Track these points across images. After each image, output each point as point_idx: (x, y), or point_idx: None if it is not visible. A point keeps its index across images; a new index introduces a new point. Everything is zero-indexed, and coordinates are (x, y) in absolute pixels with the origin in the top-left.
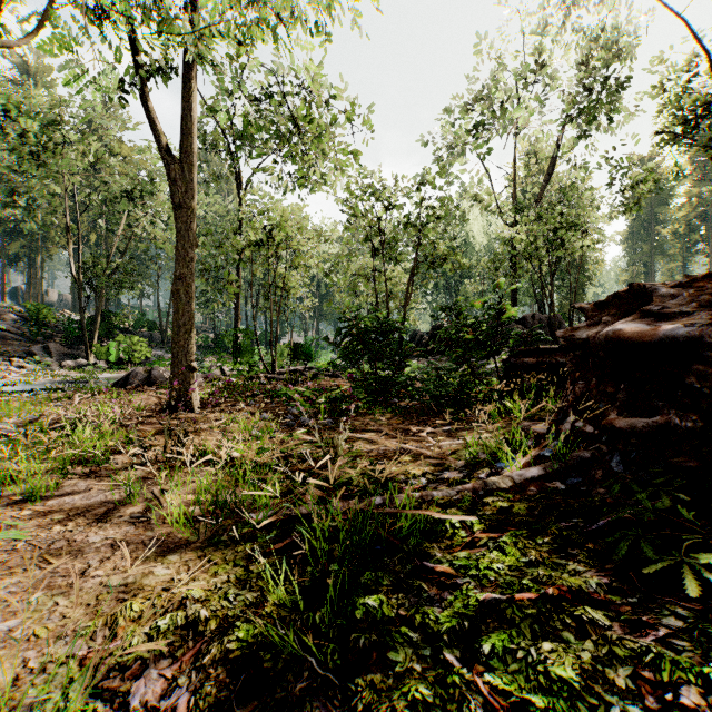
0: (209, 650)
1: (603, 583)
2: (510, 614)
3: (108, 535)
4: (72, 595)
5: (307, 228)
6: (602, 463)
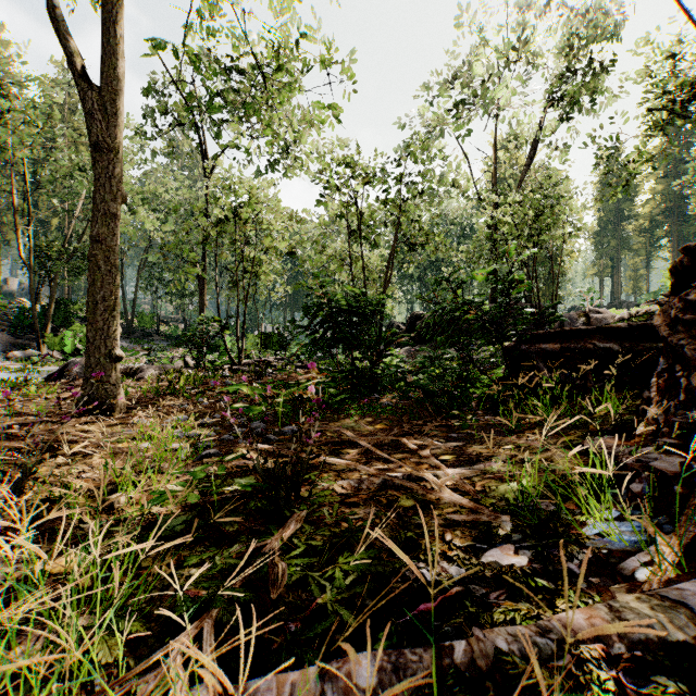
0: None
1: None
2: None
3: None
4: None
5: (278, 208)
6: None
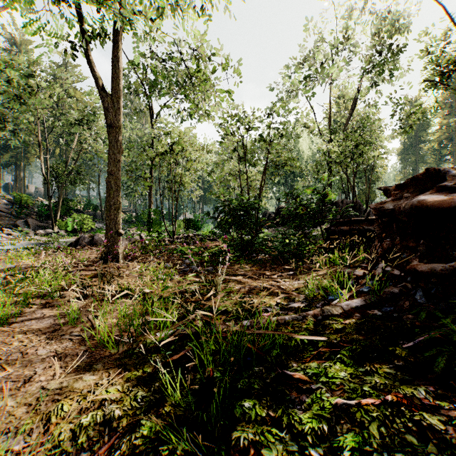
0: (120, 444)
1: (429, 390)
2: (359, 417)
3: (52, 349)
4: (19, 397)
5: (196, 144)
6: (408, 296)
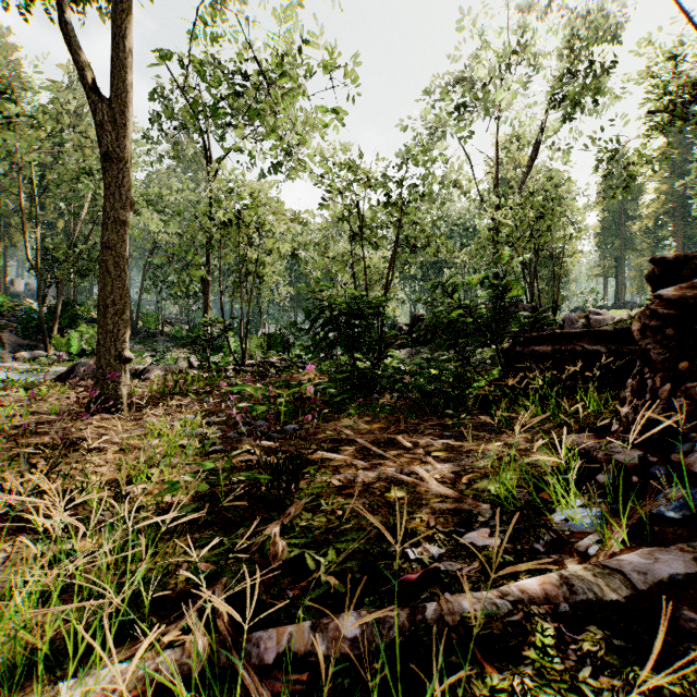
0: None
1: None
2: None
3: None
4: None
5: (281, 210)
6: None
